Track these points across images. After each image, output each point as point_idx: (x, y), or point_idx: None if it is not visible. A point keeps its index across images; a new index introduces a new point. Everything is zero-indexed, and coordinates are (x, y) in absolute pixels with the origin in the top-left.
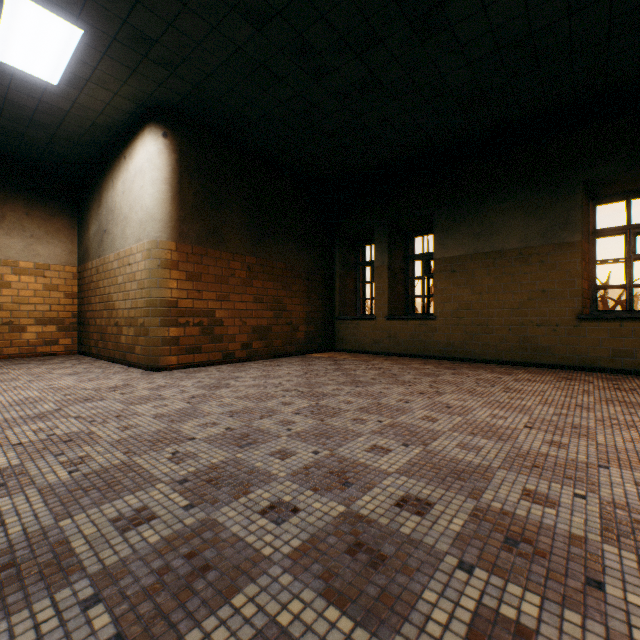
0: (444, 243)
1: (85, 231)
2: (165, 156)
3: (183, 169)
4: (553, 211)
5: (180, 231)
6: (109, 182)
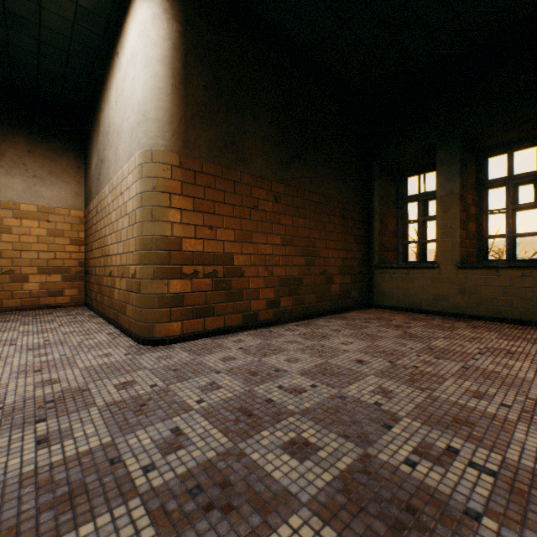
0: None
1: (88, 169)
2: (162, 24)
3: (189, 48)
4: None
5: (184, 138)
6: (105, 98)
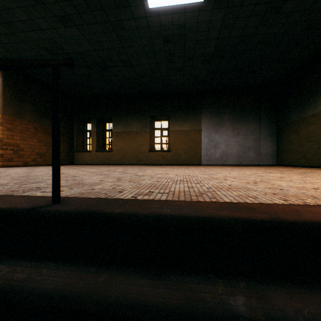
0: (115, 127)
1: None
2: None
3: (5, 84)
4: (144, 122)
5: (4, 110)
6: None
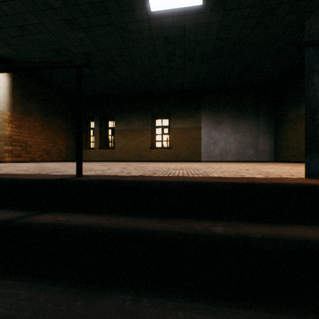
0: (118, 125)
1: None
2: (6, 78)
3: (14, 84)
4: (145, 120)
5: (13, 108)
6: None
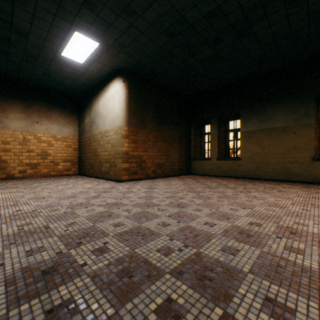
0: (245, 124)
1: (82, 121)
2: (123, 90)
3: (130, 95)
4: (300, 109)
5: (129, 122)
6: (95, 101)
